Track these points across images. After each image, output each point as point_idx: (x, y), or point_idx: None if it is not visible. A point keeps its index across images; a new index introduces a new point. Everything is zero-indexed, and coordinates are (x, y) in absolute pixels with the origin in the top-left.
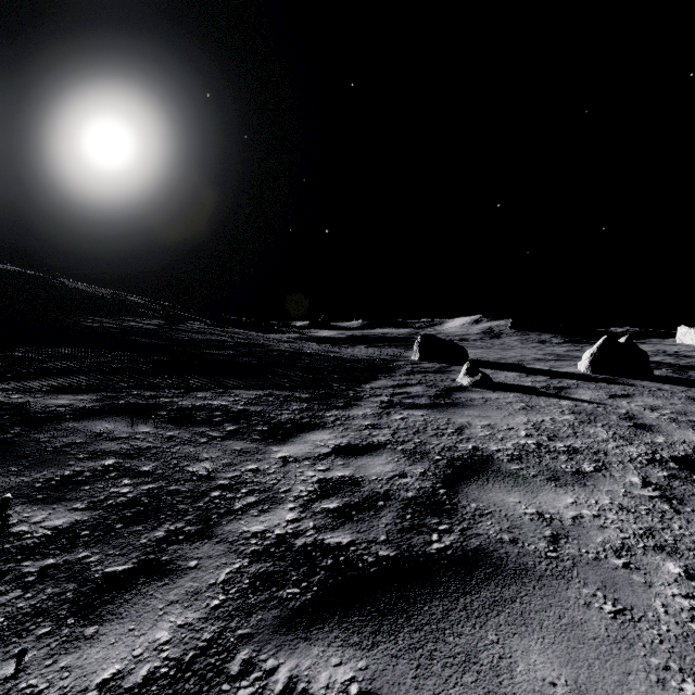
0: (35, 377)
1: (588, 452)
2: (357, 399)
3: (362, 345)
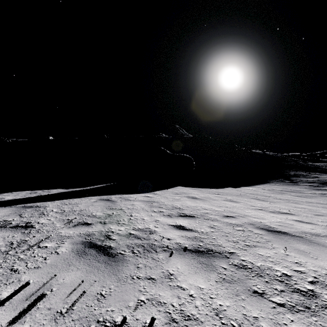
0: (292, 170)
1: None
2: None
3: None
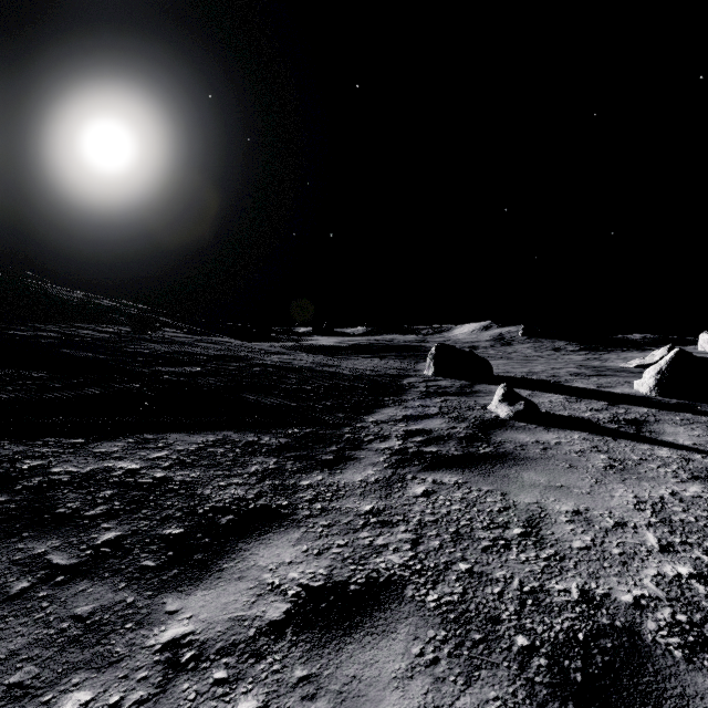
0: None
1: None
2: (355, 444)
3: (365, 356)
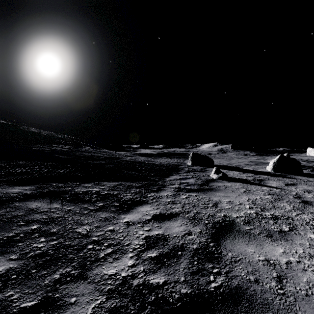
0: (4, 177)
1: (283, 218)
2: (163, 186)
3: (164, 157)
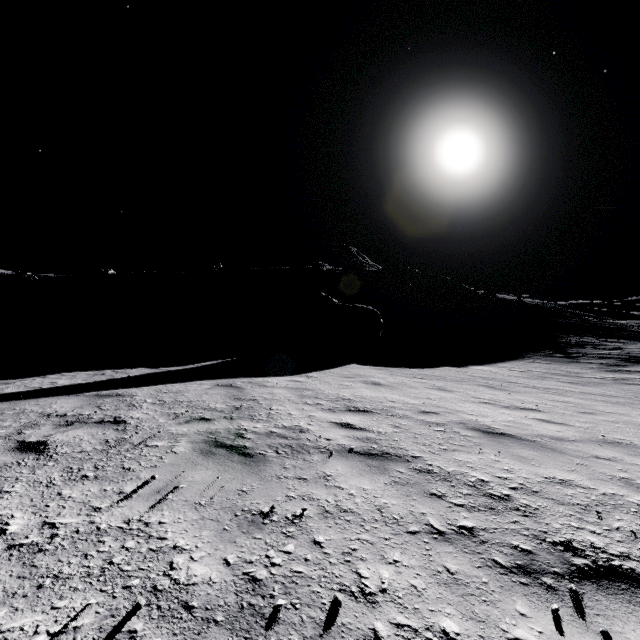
0: (573, 334)
1: None
2: None
3: None
